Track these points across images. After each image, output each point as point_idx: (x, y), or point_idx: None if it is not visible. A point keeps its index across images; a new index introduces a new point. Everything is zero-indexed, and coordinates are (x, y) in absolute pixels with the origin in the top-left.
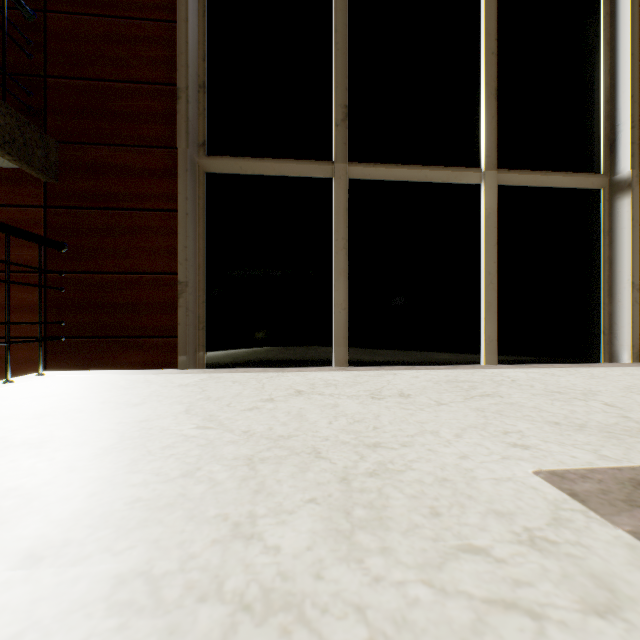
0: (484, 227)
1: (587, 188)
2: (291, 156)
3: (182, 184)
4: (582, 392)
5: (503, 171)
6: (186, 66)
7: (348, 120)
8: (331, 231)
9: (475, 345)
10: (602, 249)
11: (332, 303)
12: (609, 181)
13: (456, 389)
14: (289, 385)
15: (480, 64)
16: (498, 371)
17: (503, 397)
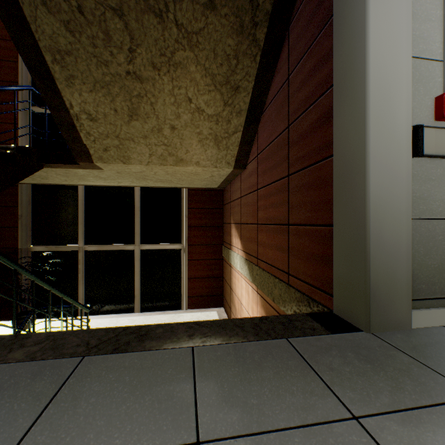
0: None
1: None
2: None
3: (20, 115)
4: None
5: None
6: (22, 77)
7: None
8: None
9: None
10: None
11: None
12: None
13: None
14: None
15: None
16: None
17: None
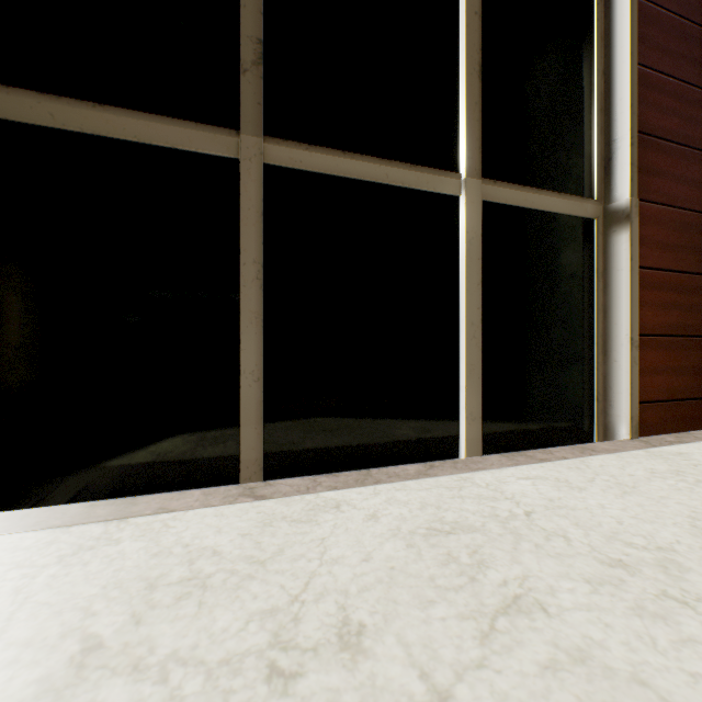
0: (465, 257)
1: (581, 216)
2: (160, 110)
3: None
4: (655, 558)
5: (488, 181)
6: None
7: (265, 67)
8: (236, 248)
9: (453, 425)
10: (596, 294)
11: (237, 369)
12: (603, 210)
13: (451, 574)
14: (86, 604)
15: (459, 26)
16: (493, 478)
17: (549, 612)
